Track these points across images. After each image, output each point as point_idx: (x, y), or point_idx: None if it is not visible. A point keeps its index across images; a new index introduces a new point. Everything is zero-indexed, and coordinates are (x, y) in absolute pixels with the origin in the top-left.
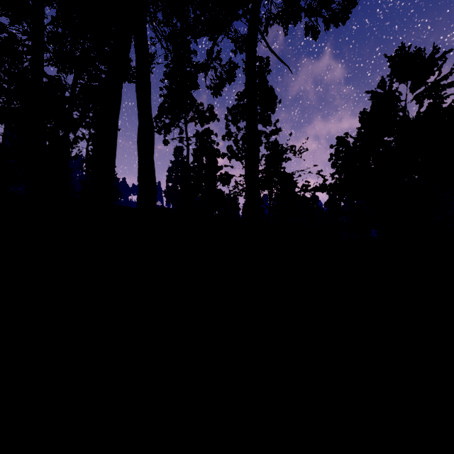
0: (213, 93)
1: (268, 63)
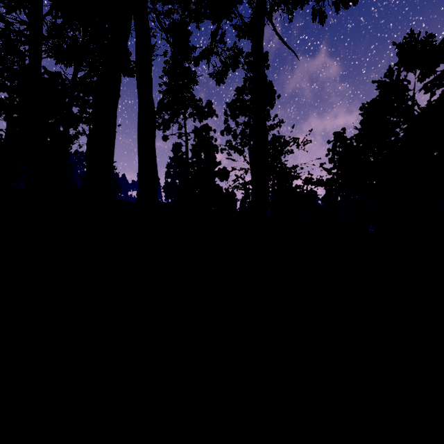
0: (216, 80)
1: (267, 58)
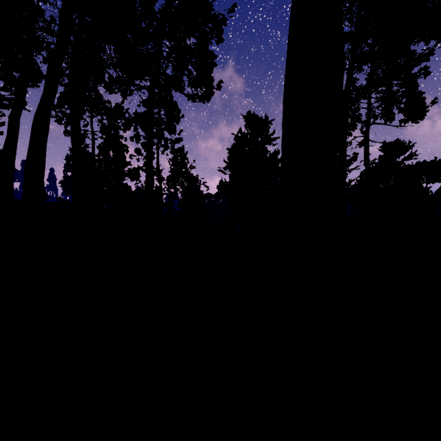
0: (124, 129)
1: None
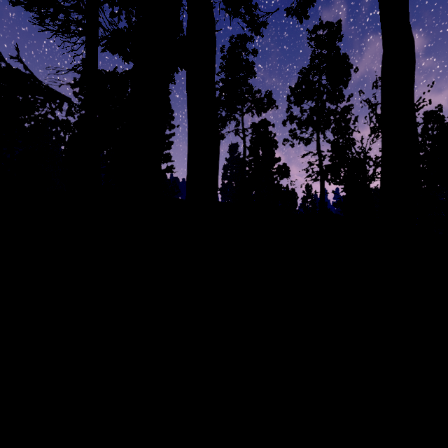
0: (298, 13)
1: (339, 28)
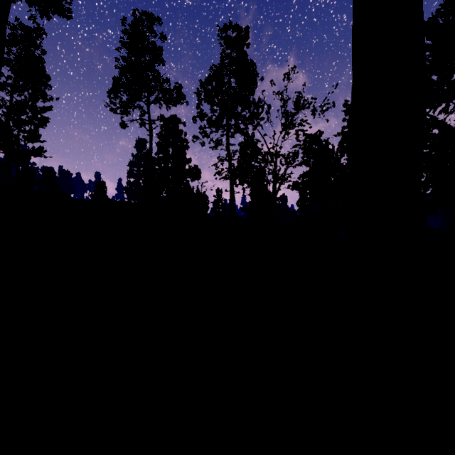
0: None
1: (247, 34)
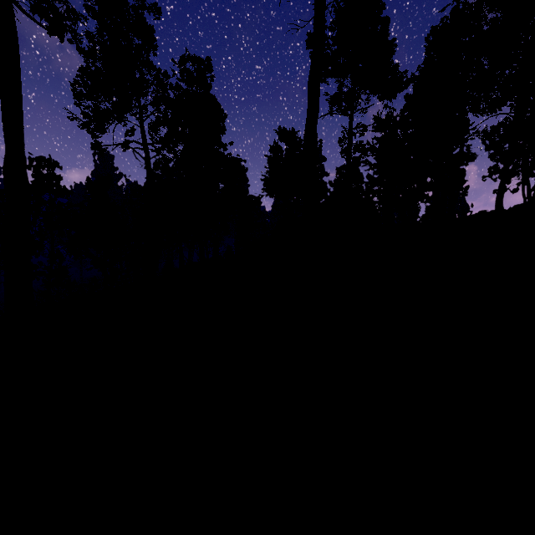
0: None
1: None
